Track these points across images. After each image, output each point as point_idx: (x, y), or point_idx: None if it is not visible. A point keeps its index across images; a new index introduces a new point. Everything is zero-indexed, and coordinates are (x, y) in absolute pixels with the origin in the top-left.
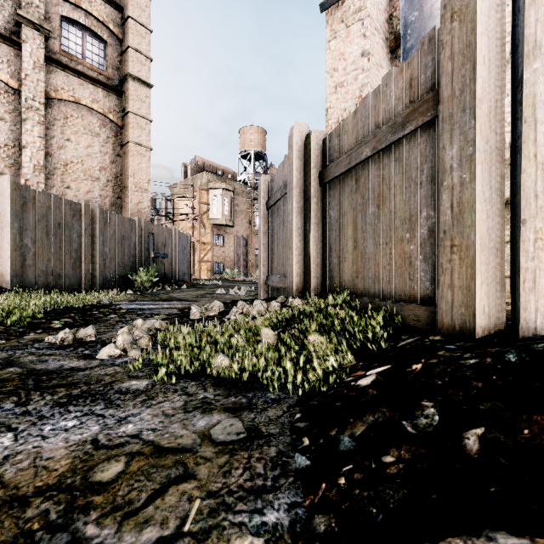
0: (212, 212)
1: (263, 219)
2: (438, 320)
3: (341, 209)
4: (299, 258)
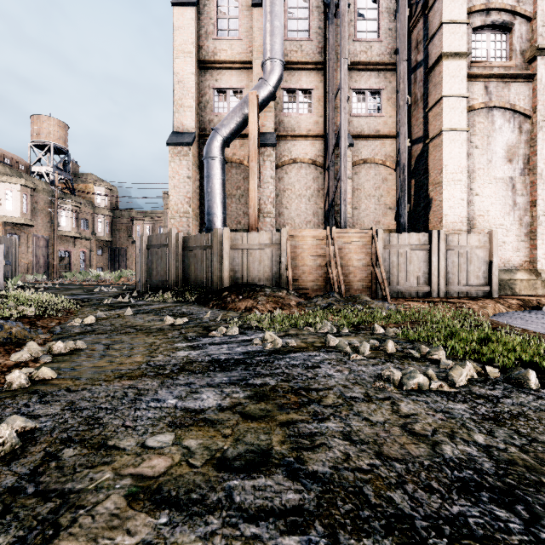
0: (6, 209)
1: (145, 253)
2: (213, 288)
3: (190, 261)
4: (174, 274)
